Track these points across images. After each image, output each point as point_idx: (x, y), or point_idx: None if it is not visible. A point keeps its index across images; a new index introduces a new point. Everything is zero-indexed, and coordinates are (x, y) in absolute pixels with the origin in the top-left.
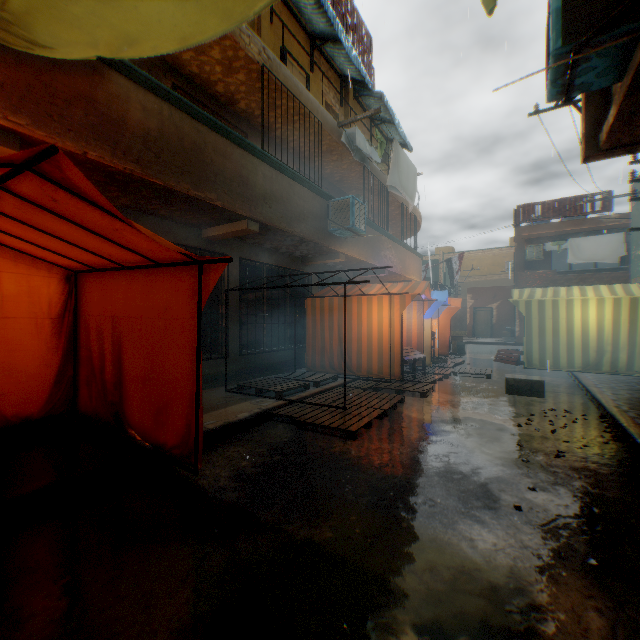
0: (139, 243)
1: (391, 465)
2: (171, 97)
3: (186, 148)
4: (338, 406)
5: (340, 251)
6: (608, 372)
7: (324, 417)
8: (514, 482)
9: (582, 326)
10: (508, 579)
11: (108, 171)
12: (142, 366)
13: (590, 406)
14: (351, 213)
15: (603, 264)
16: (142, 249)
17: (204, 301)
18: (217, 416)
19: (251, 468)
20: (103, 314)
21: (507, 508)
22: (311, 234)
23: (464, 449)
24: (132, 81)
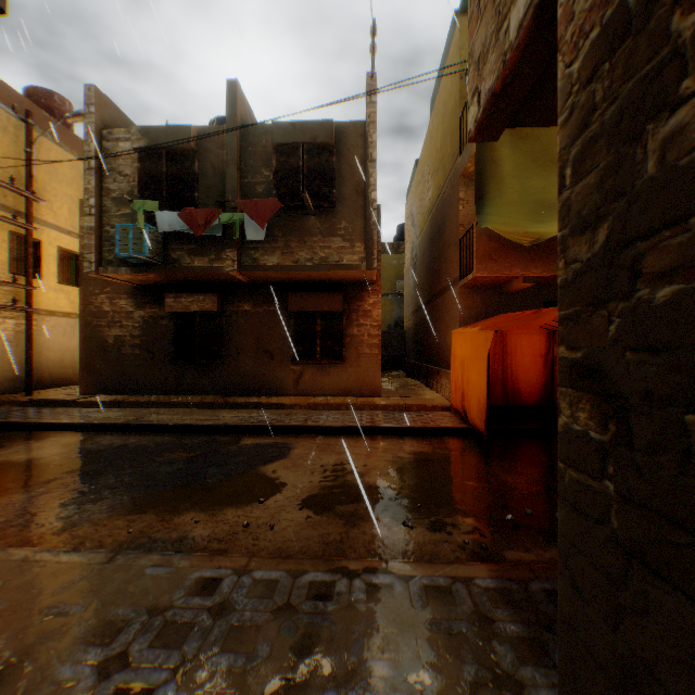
0: None
1: None
2: None
3: None
4: None
5: None
6: None
7: None
8: None
9: None
10: None
11: None
12: None
13: None
14: None
15: None
16: None
17: None
18: None
19: None
20: None
21: None
22: None
23: None
24: None
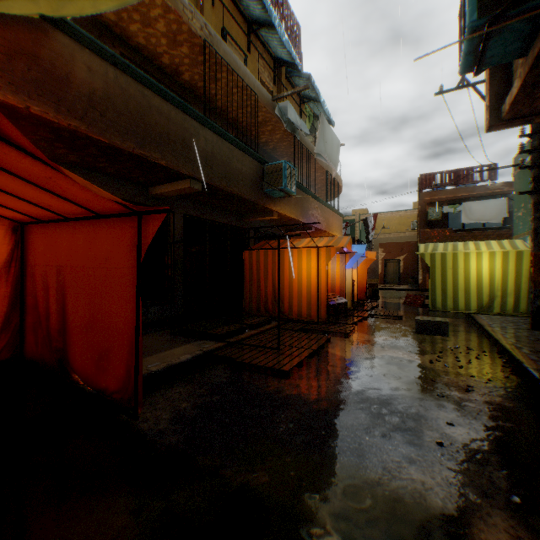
0: (76, 192)
1: (321, 403)
2: (116, 61)
3: (131, 109)
4: (272, 347)
5: (274, 209)
6: (498, 313)
7: (260, 357)
8: (433, 417)
9: (477, 275)
10: (440, 522)
11: (53, 127)
12: (85, 314)
13: (487, 343)
14: (283, 176)
15: (488, 224)
16: (80, 199)
17: (143, 251)
18: (161, 358)
19: (191, 409)
20: (48, 264)
21: (430, 444)
22: (248, 194)
23: (386, 385)
24: (77, 42)
